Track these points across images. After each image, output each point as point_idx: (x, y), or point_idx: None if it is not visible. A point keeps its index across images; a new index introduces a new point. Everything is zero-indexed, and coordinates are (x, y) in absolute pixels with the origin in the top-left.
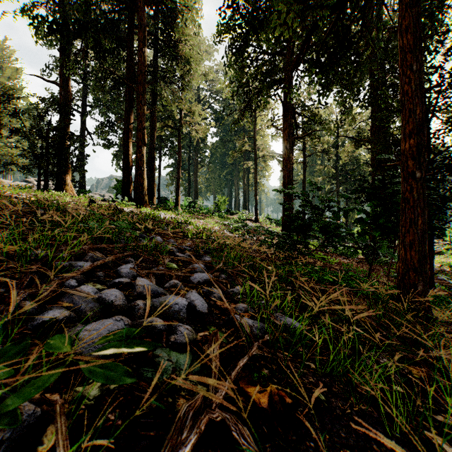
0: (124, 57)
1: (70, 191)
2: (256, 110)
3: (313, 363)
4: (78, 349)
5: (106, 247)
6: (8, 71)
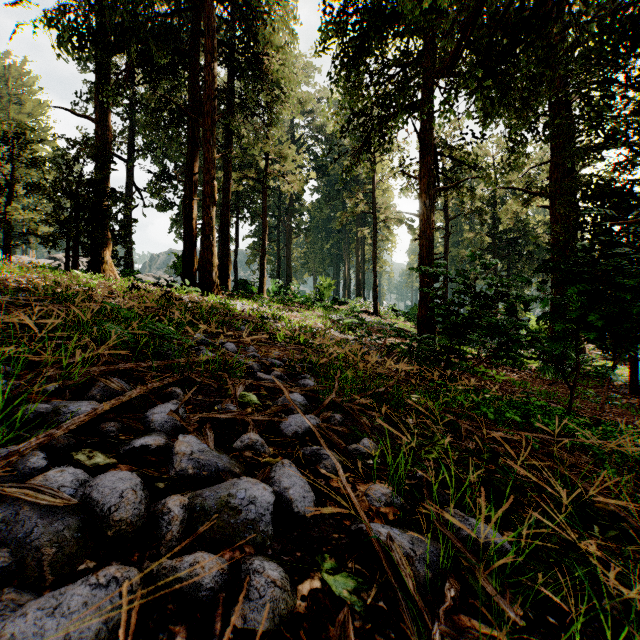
0: (186, 79)
1: (109, 271)
2: (377, 150)
3: None
4: None
5: (136, 367)
6: (29, 105)
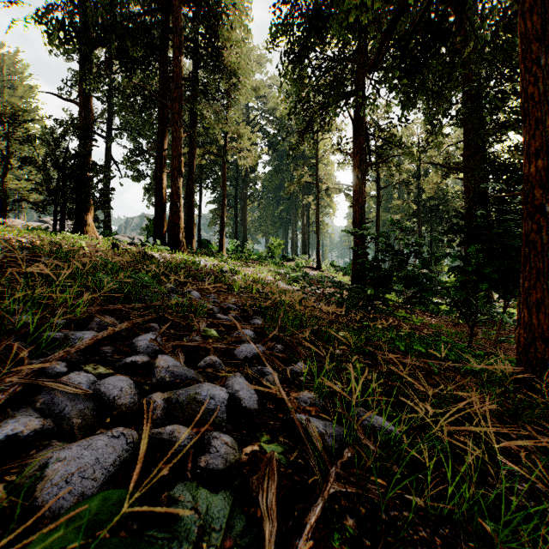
0: (157, 69)
1: (91, 232)
2: (318, 131)
3: (420, 496)
4: (39, 498)
5: (122, 308)
6: (20, 90)
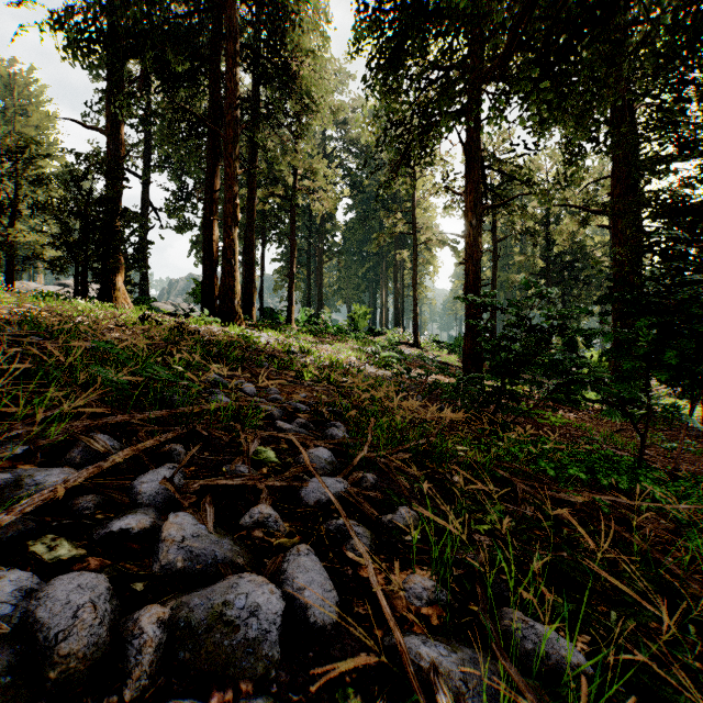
0: (206, 86)
1: (122, 299)
2: (417, 164)
3: None
4: None
5: (130, 419)
6: (36, 117)
